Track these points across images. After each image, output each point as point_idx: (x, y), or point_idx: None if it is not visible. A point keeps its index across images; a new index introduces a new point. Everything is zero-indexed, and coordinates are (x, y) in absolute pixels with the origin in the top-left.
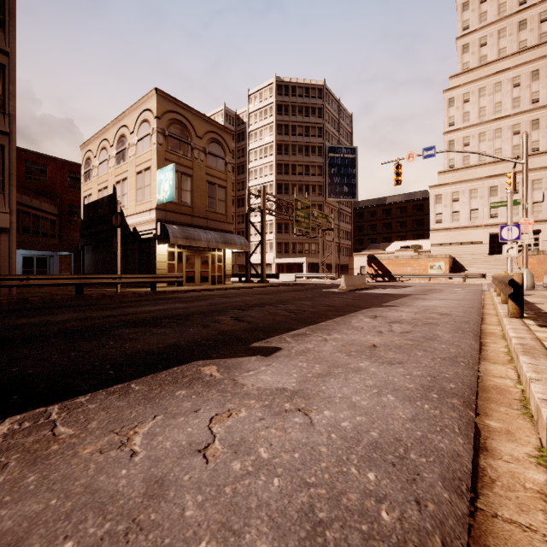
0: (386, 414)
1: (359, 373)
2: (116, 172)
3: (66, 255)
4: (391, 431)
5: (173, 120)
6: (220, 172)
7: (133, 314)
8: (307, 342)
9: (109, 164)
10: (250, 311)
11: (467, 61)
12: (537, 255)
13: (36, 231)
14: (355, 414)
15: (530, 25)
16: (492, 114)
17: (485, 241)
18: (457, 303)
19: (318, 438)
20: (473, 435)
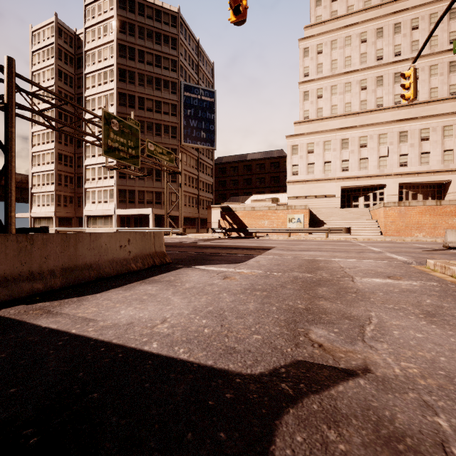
0: None
1: None
2: None
3: None
4: None
5: None
6: None
7: None
8: None
9: None
10: None
11: (319, 15)
12: (398, 206)
13: None
14: None
15: None
16: (343, 67)
17: (338, 194)
18: None
19: None
20: None
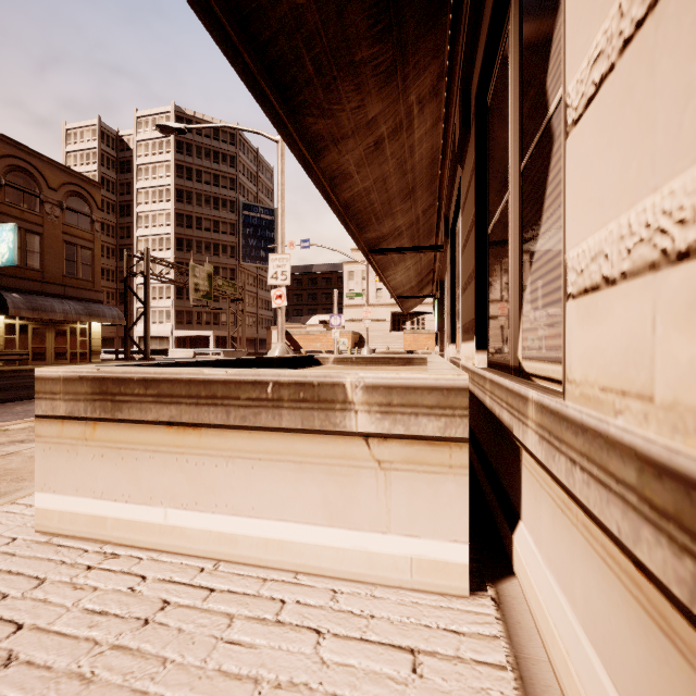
0: None
1: None
2: None
3: None
4: None
5: (14, 167)
6: (83, 231)
7: None
8: None
9: None
10: None
11: None
12: (413, 333)
13: None
14: None
15: None
16: None
17: (388, 319)
18: None
19: None
20: None
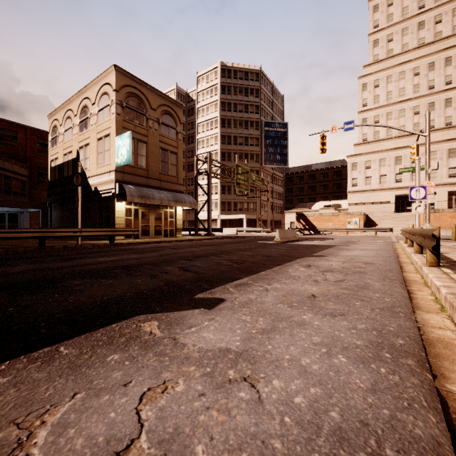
0: (342, 382)
1: (304, 327)
2: (79, 138)
3: (35, 212)
4: (354, 409)
5: (130, 94)
6: (171, 140)
7: (87, 264)
8: (249, 292)
9: (73, 131)
10: (197, 261)
11: (377, 54)
12: (433, 212)
13: (7, 190)
14: (308, 383)
15: (427, 25)
16: (397, 97)
17: (392, 201)
18: (376, 253)
19: (269, 425)
20: (440, 407)
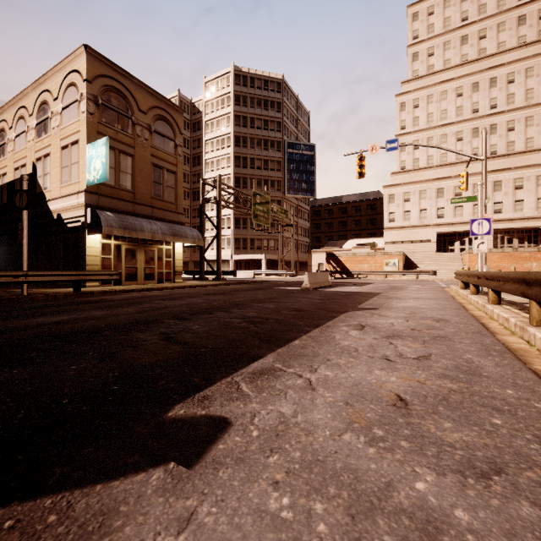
0: None
1: None
2: (36, 146)
3: None
4: None
5: (109, 87)
6: (168, 154)
7: (5, 331)
8: (279, 395)
9: (28, 137)
10: (193, 321)
11: (416, 69)
12: None
13: None
14: None
15: (471, 40)
16: (439, 120)
17: (433, 240)
18: (437, 303)
19: None
20: None
